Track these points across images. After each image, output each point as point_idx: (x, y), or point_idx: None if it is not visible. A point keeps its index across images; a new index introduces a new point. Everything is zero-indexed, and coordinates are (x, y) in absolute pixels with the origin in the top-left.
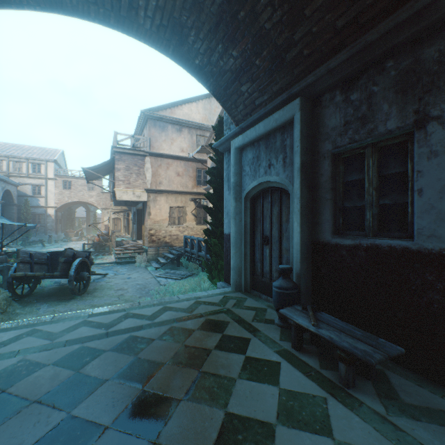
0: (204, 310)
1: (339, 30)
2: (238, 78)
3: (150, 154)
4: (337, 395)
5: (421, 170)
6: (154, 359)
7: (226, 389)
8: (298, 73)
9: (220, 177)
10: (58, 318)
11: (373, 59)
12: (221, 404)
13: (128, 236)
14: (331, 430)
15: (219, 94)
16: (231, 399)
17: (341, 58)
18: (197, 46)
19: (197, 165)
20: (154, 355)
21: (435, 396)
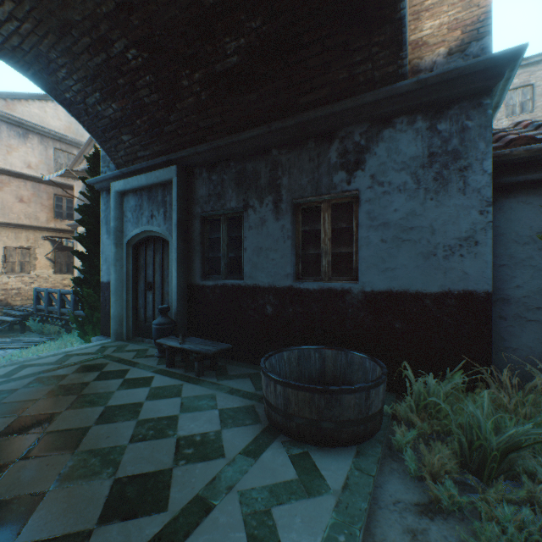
0: (78, 360)
1: (202, 128)
2: (119, 128)
3: None
4: (191, 381)
5: (246, 237)
6: (25, 399)
7: (106, 397)
8: (176, 145)
9: (96, 218)
10: None
11: (224, 156)
12: (102, 404)
13: None
14: (181, 394)
15: (96, 133)
16: (111, 400)
17: (205, 148)
18: (69, 83)
19: (56, 191)
20: (23, 397)
21: (248, 369)
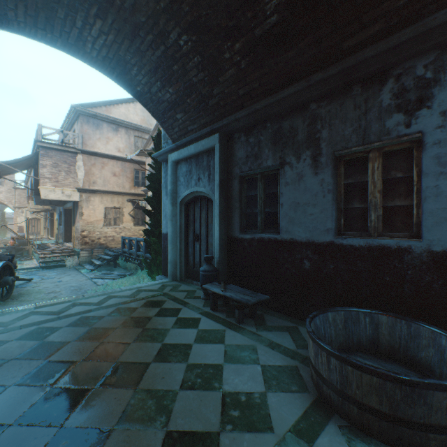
0: (145, 295)
1: (241, 96)
2: (174, 108)
3: (83, 152)
4: (232, 328)
5: (282, 192)
6: (107, 326)
7: (163, 334)
8: (218, 115)
9: (158, 183)
10: (2, 313)
11: (260, 119)
12: (159, 341)
13: (51, 239)
14: (224, 341)
15: (158, 116)
16: (166, 338)
17: (243, 114)
18: (139, 78)
19: (135, 166)
20: (106, 325)
21: (285, 321)
